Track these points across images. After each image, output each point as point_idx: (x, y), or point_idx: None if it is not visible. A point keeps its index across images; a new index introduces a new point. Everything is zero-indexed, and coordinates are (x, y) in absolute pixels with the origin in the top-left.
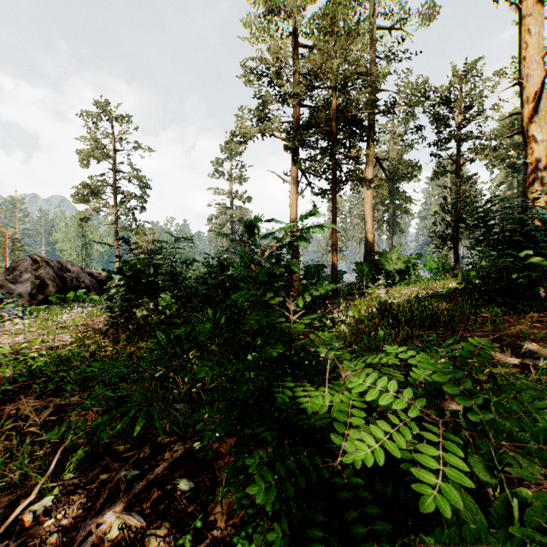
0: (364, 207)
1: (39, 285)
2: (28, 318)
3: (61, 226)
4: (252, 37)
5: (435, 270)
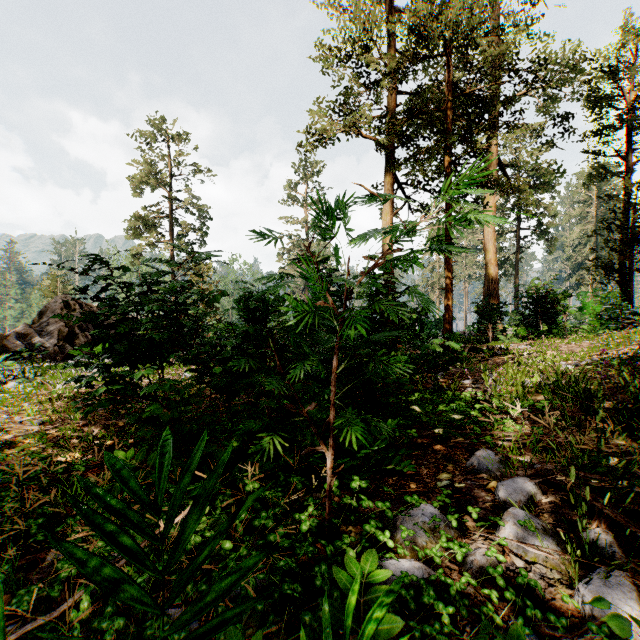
0: (484, 229)
1: (68, 334)
2: (30, 380)
3: (114, 265)
4: (332, 5)
5: (601, 315)
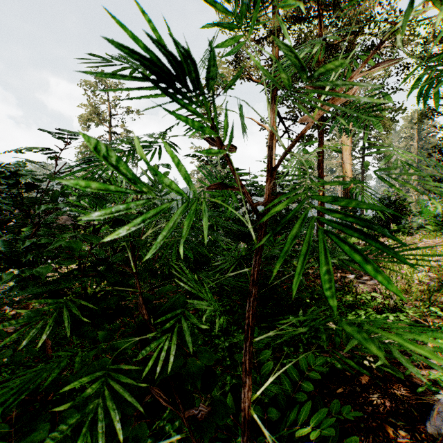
0: (342, 154)
1: None
2: None
3: None
4: None
5: (439, 217)
